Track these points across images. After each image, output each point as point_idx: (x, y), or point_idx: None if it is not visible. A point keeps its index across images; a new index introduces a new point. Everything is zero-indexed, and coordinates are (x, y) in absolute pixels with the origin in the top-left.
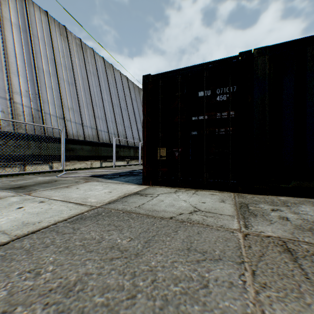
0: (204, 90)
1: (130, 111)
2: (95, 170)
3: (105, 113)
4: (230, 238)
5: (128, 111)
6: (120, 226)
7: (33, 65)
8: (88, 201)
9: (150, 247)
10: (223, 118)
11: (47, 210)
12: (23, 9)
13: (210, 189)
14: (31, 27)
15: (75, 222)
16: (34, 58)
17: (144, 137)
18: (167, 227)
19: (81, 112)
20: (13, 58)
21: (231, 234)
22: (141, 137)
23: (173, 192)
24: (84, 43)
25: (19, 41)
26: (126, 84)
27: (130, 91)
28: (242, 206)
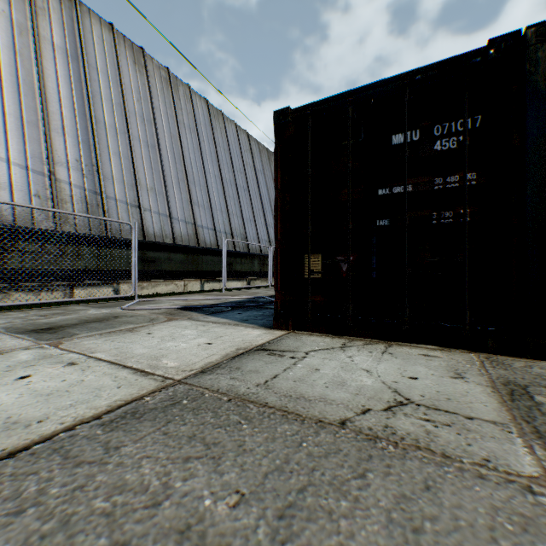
0: (405, 131)
1: (253, 192)
2: (190, 297)
3: (209, 195)
4: (533, 518)
5: (250, 192)
6: (218, 444)
7: (88, 116)
8: (160, 365)
9: (294, 541)
10: (450, 189)
11: (72, 387)
12: (73, 22)
13: (419, 343)
14: (86, 51)
15: (116, 426)
16: (89, 103)
17: (277, 234)
18: (336, 458)
19: (168, 195)
20: (55, 104)
21: (530, 498)
22: (272, 238)
23: (338, 348)
24: (174, 76)
25: (66, 77)
26: (246, 145)
27: (254, 158)
28: (513, 392)
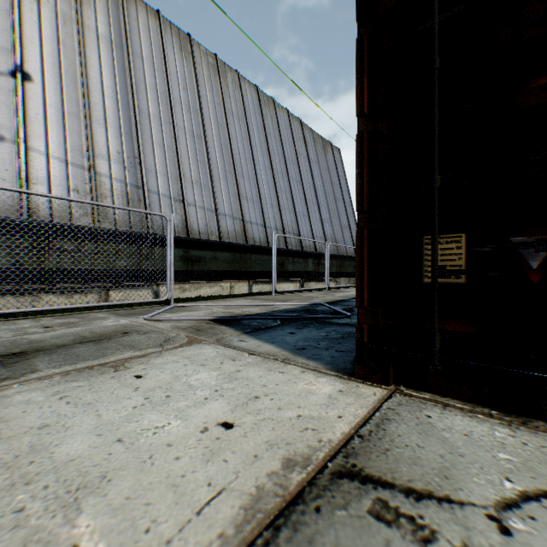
0: None
1: (307, 184)
2: (234, 301)
3: (258, 188)
4: None
5: (303, 184)
6: None
7: (131, 106)
8: None
9: None
10: None
11: None
12: (118, 10)
13: None
14: (130, 39)
15: None
16: (132, 93)
17: (363, 200)
18: None
19: (214, 188)
20: (98, 95)
21: None
22: (327, 235)
23: None
24: (222, 63)
25: (109, 66)
26: (299, 134)
27: (307, 147)
28: None
